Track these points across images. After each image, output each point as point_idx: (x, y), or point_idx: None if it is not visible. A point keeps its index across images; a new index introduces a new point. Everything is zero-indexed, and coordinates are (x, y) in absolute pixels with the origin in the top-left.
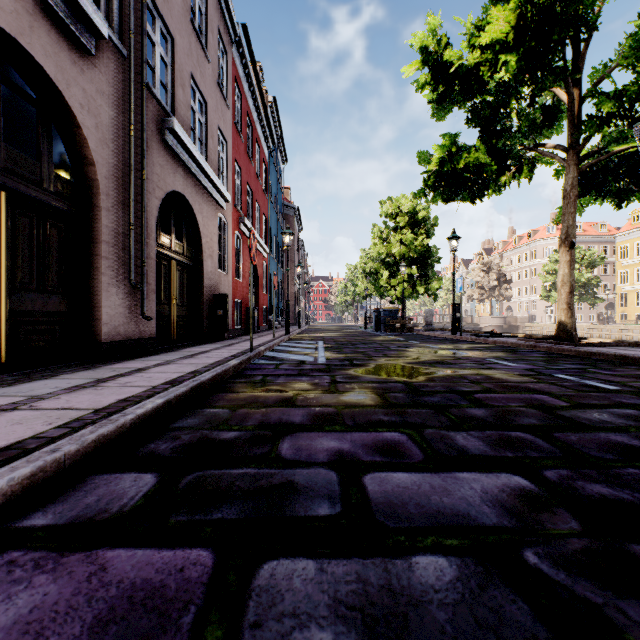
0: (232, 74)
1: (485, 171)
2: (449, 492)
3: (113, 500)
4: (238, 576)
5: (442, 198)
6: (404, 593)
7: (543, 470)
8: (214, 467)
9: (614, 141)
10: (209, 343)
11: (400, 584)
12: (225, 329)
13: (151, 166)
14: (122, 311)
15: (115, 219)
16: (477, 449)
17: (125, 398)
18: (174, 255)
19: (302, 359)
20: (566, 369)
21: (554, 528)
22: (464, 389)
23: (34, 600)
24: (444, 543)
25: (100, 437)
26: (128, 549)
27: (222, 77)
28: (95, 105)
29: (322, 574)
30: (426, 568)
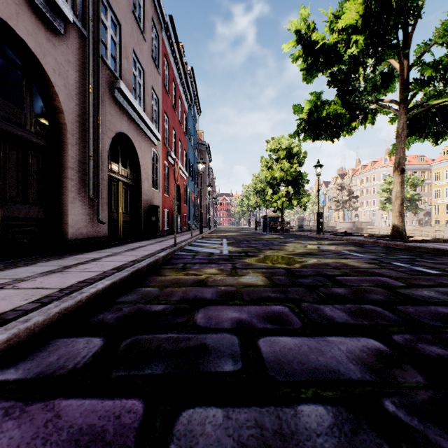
0: (162, 50)
1: (341, 118)
2: (323, 352)
3: (69, 359)
4: (162, 422)
5: (310, 138)
6: (293, 437)
7: (391, 335)
8: (146, 332)
9: (432, 97)
10: (145, 240)
11: (289, 429)
12: (157, 230)
13: (104, 114)
14: (83, 217)
15: (78, 152)
16: (341, 318)
17: (83, 280)
18: (121, 178)
19: (211, 251)
20: (400, 259)
21: (405, 381)
22: (328, 273)
23: (1, 443)
24: (321, 394)
25: (62, 310)
26: (78, 399)
27: (155, 52)
28: (64, 70)
29: (228, 420)
30: (309, 415)
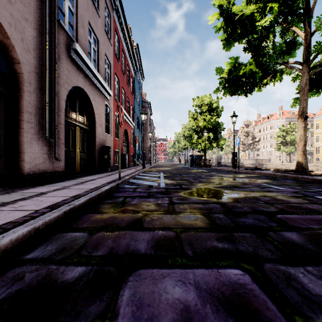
0: (113, 27)
1: (255, 76)
2: None
3: None
4: None
5: (229, 93)
6: None
7: None
8: None
9: None
10: (98, 174)
11: None
12: (108, 166)
13: (62, 70)
14: (41, 155)
15: (36, 99)
16: None
17: (0, 225)
18: (78, 123)
19: (151, 184)
20: (319, 192)
21: None
22: (265, 210)
23: None
24: None
25: None
26: None
27: (108, 28)
28: (20, 26)
29: None
30: None
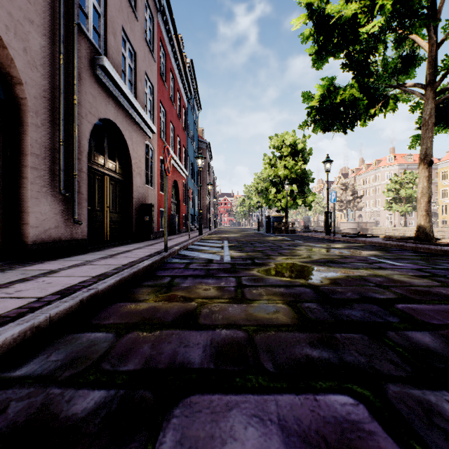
0: (158, 35)
1: (358, 104)
2: None
3: None
4: None
5: (321, 128)
6: None
7: None
8: None
9: None
10: (136, 243)
11: None
12: (151, 231)
13: (83, 94)
14: (53, 216)
15: (45, 135)
16: None
17: None
18: (107, 171)
19: (210, 258)
20: None
21: None
22: (378, 296)
23: None
24: None
25: None
26: None
27: (150, 37)
28: (23, 30)
29: None
30: None
